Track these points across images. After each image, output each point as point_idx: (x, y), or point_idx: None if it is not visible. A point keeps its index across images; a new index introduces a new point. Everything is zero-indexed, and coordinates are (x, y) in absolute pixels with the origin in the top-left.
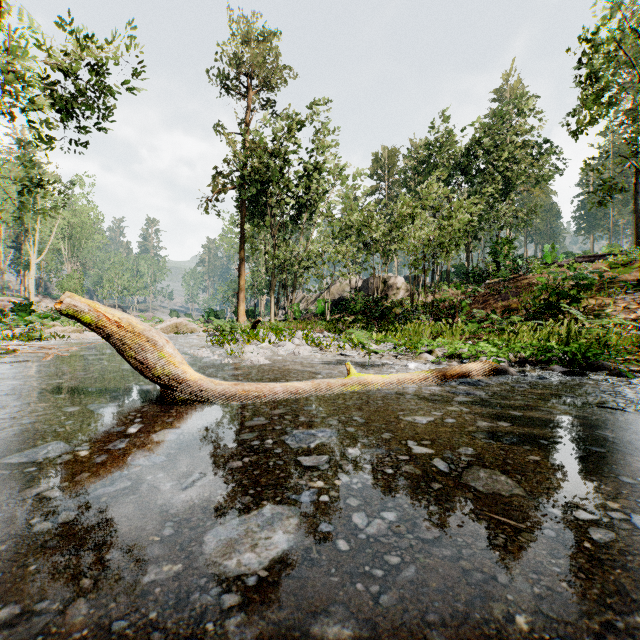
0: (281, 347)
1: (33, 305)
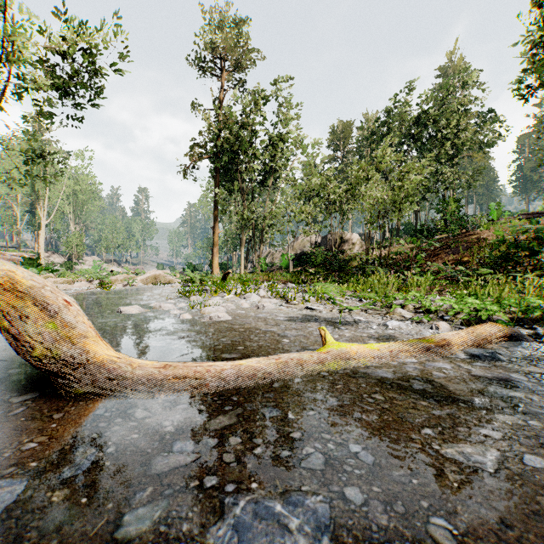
0: (246, 299)
1: (43, 259)
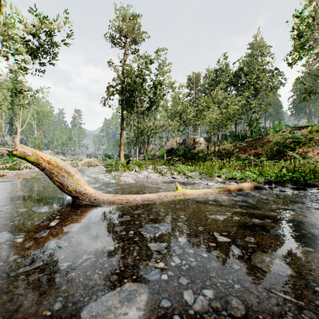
0: (141, 173)
1: None
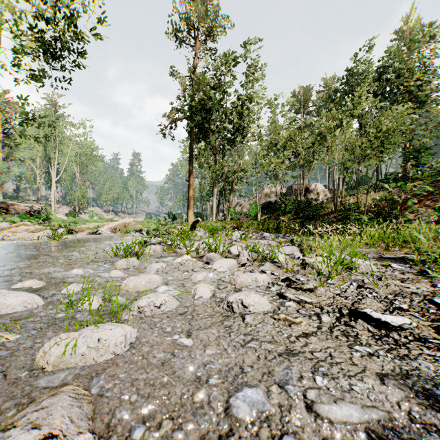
0: (209, 266)
1: (53, 210)
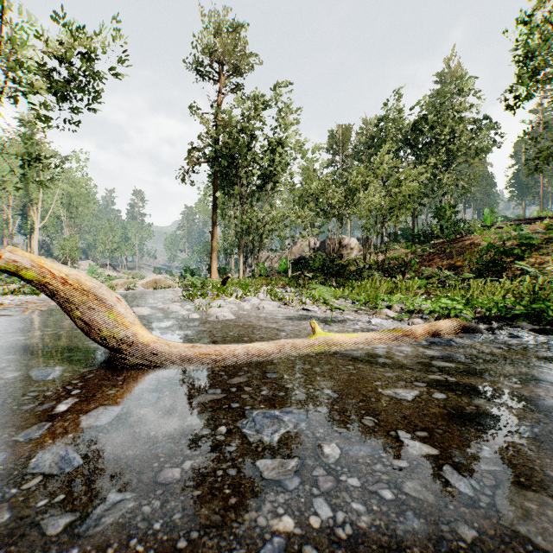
0: (247, 302)
1: None
